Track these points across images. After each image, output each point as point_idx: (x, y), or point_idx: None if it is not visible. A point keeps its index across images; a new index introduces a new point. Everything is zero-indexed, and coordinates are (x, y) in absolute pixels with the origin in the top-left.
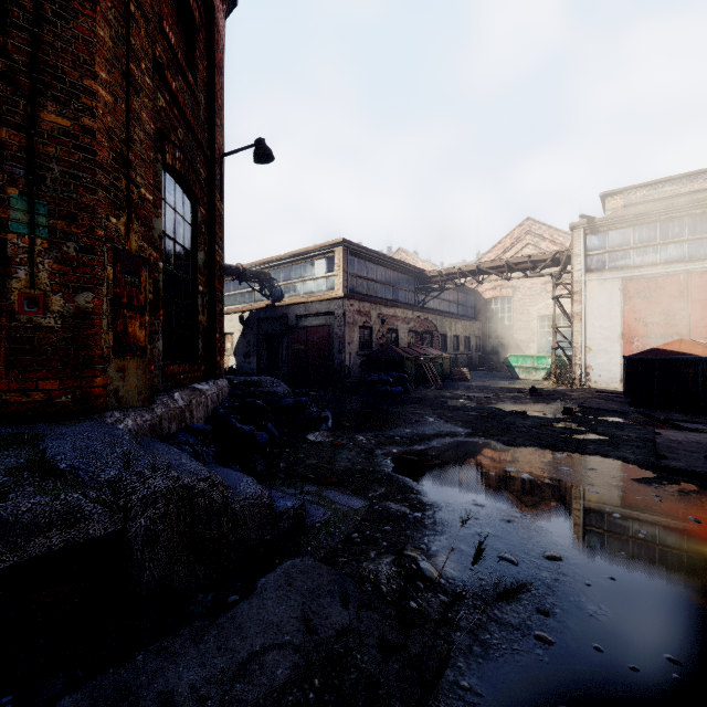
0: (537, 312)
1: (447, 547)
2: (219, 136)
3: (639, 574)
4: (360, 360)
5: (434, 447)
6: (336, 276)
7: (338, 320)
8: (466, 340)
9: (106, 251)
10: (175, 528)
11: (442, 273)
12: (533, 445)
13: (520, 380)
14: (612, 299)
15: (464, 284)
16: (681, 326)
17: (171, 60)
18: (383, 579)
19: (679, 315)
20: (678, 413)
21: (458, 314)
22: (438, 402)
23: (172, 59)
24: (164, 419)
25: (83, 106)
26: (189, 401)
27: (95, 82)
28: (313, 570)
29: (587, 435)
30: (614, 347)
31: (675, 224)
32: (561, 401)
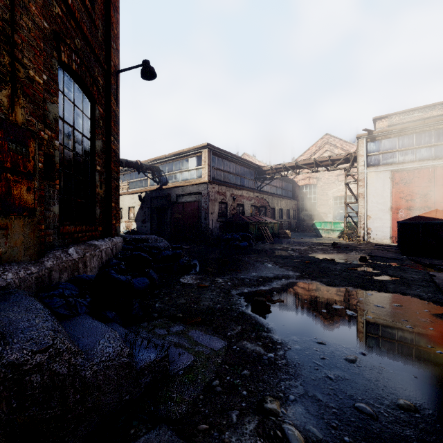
0: (332, 194)
1: (304, 395)
2: (114, 56)
3: None
4: (219, 224)
5: (275, 288)
6: (203, 168)
7: (204, 198)
8: (287, 212)
9: None
10: None
11: (272, 168)
12: (347, 285)
13: (323, 238)
14: (384, 184)
15: (287, 175)
16: (430, 202)
17: None
18: None
19: (429, 194)
20: (437, 260)
21: (282, 195)
22: (272, 253)
23: None
24: (53, 270)
25: None
26: (83, 254)
27: None
28: None
29: (382, 277)
30: (386, 216)
31: (426, 135)
32: (355, 252)
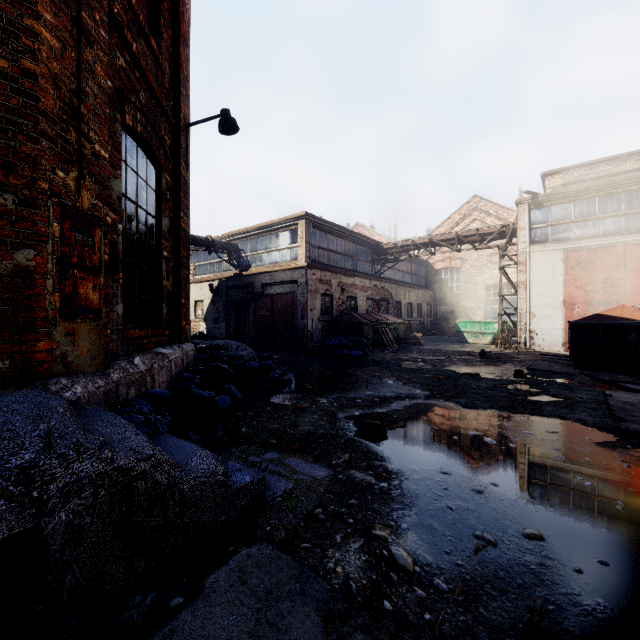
0: (483, 281)
1: (418, 524)
2: (184, 106)
3: (630, 557)
4: (322, 325)
5: (395, 410)
6: (299, 247)
7: (301, 288)
8: (419, 307)
9: (52, 206)
10: (107, 519)
11: (397, 245)
12: (491, 407)
13: (469, 344)
14: (555, 269)
15: (417, 255)
16: (618, 294)
17: (132, 21)
18: (352, 572)
19: (617, 283)
20: (622, 375)
21: (412, 283)
22: (395, 365)
23: (134, 20)
24: (120, 384)
25: (23, 47)
26: (150, 365)
27: (38, 22)
28: (271, 562)
29: (540, 397)
30: (557, 313)
31: (613, 200)
32: (510, 363)
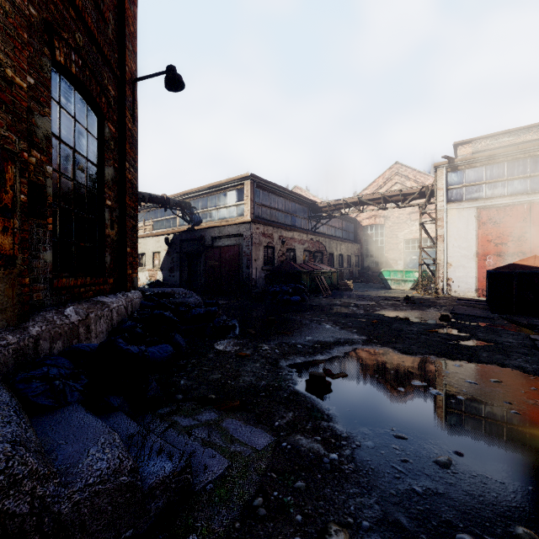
0: (403, 236)
1: (383, 520)
2: (131, 60)
3: None
4: (265, 274)
5: (336, 357)
6: (244, 204)
7: (246, 241)
8: (348, 258)
9: None
10: None
11: (330, 204)
12: (429, 354)
13: (392, 290)
14: (469, 225)
15: (348, 213)
16: (524, 246)
17: None
18: None
19: (524, 237)
20: (536, 319)
21: (342, 237)
22: (330, 309)
23: None
24: (42, 338)
25: None
26: (85, 315)
27: None
28: None
29: (471, 341)
30: (470, 263)
31: (520, 164)
32: (434, 308)
